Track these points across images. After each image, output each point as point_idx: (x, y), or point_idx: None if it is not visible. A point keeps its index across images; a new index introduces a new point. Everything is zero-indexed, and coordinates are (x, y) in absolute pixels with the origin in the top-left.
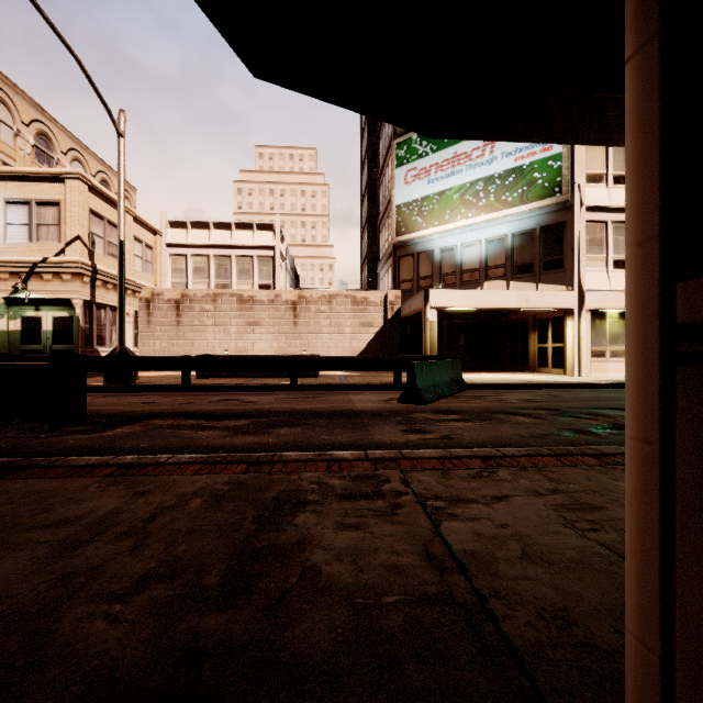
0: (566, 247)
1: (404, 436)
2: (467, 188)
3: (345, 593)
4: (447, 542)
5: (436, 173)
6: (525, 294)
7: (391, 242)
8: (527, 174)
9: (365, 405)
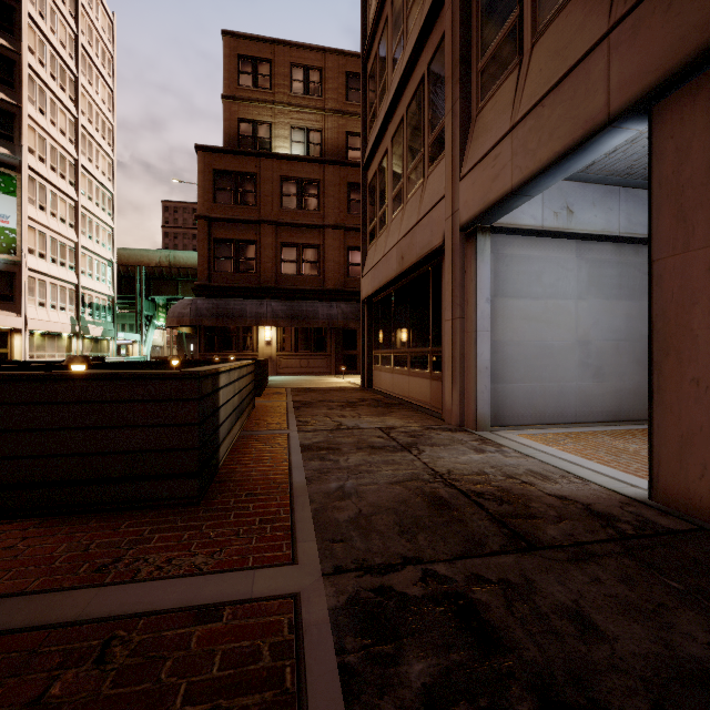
0: (16, 289)
1: None
2: None
3: None
4: None
5: None
6: None
7: None
8: None
9: None
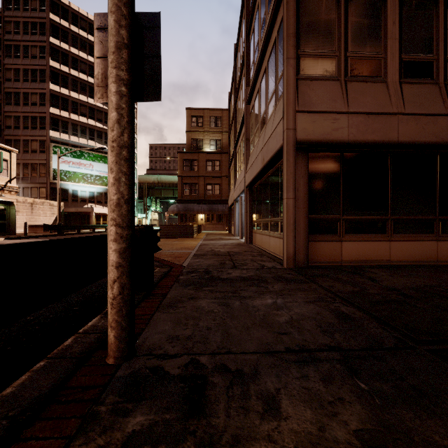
0: None
1: None
2: (85, 174)
3: None
4: None
5: (73, 164)
6: (107, 210)
7: (50, 181)
8: (103, 178)
9: None
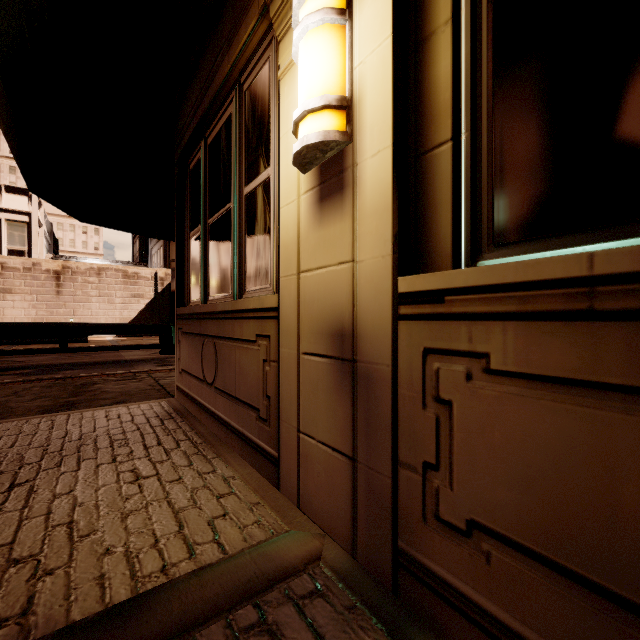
0: None
1: (157, 367)
2: None
3: (119, 392)
4: (159, 383)
5: None
6: None
7: None
8: None
9: (133, 357)
